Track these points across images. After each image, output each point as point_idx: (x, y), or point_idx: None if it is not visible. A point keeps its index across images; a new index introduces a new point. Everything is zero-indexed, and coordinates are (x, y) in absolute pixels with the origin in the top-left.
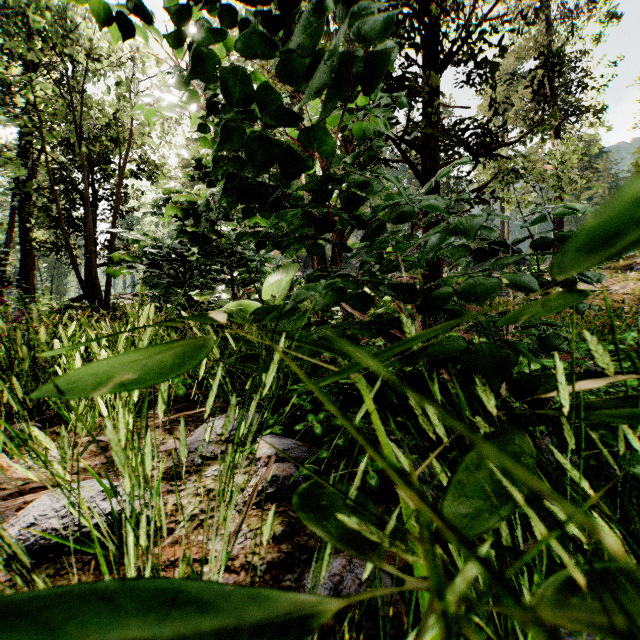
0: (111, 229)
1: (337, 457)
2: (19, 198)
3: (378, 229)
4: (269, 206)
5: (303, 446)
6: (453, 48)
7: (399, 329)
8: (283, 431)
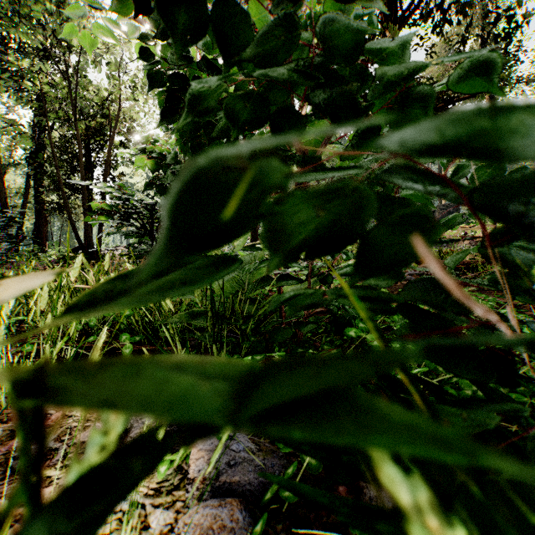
0: (77, 181)
1: (307, 477)
2: (32, 167)
3: (370, 138)
4: (219, 133)
5: (257, 455)
6: (413, 1)
7: (455, 305)
8: None
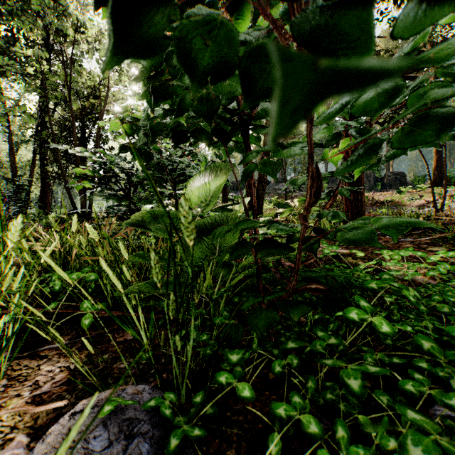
0: (55, 145)
1: None
2: (37, 143)
3: None
4: None
5: None
6: None
7: None
8: (203, 424)
